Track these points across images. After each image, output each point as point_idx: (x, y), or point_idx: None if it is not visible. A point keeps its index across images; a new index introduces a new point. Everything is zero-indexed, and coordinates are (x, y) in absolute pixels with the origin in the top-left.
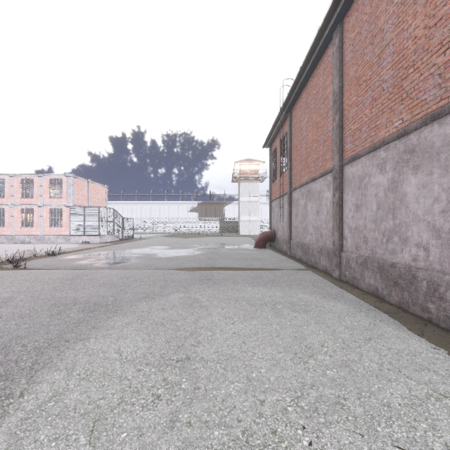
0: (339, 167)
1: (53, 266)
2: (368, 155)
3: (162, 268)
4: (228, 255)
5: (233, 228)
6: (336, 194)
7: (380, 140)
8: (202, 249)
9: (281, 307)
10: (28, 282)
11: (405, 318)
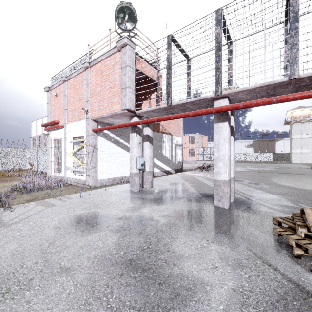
0: None
1: None
2: None
3: (265, 172)
4: (294, 170)
5: (284, 158)
6: None
7: None
8: (274, 168)
9: None
10: None
11: None
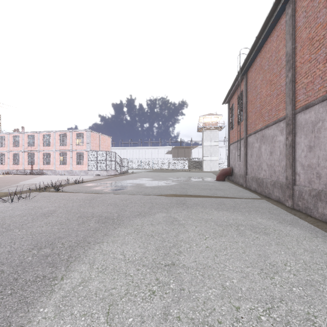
0: (292, 115)
1: (79, 191)
2: (322, 103)
3: (149, 194)
4: (196, 186)
5: (198, 166)
6: (289, 137)
7: None
8: (176, 181)
9: (244, 229)
10: (64, 200)
11: None
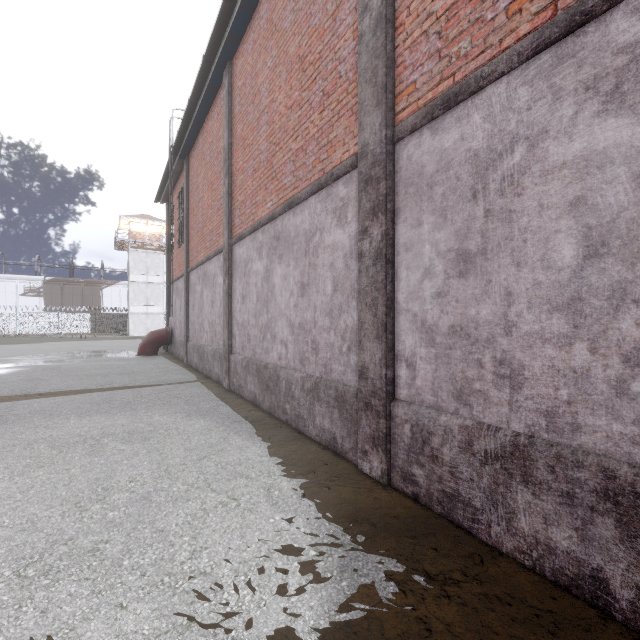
0: (228, 246)
1: None
2: (251, 235)
3: None
4: (77, 371)
5: (117, 326)
6: (226, 280)
7: (258, 221)
8: (28, 363)
9: (109, 441)
10: None
11: (266, 425)
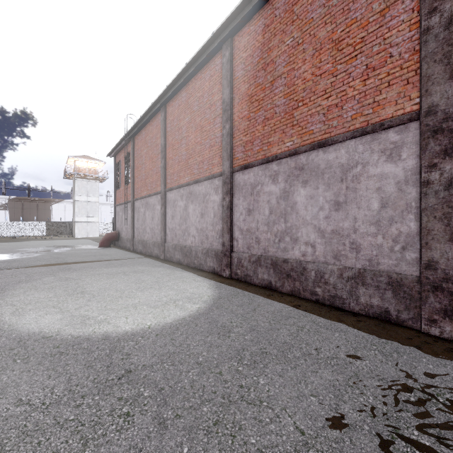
0: (164, 192)
1: None
2: (177, 189)
3: (7, 268)
4: (75, 254)
5: (65, 230)
6: (163, 208)
7: (181, 184)
8: (39, 251)
9: (129, 273)
10: None
11: (187, 269)
